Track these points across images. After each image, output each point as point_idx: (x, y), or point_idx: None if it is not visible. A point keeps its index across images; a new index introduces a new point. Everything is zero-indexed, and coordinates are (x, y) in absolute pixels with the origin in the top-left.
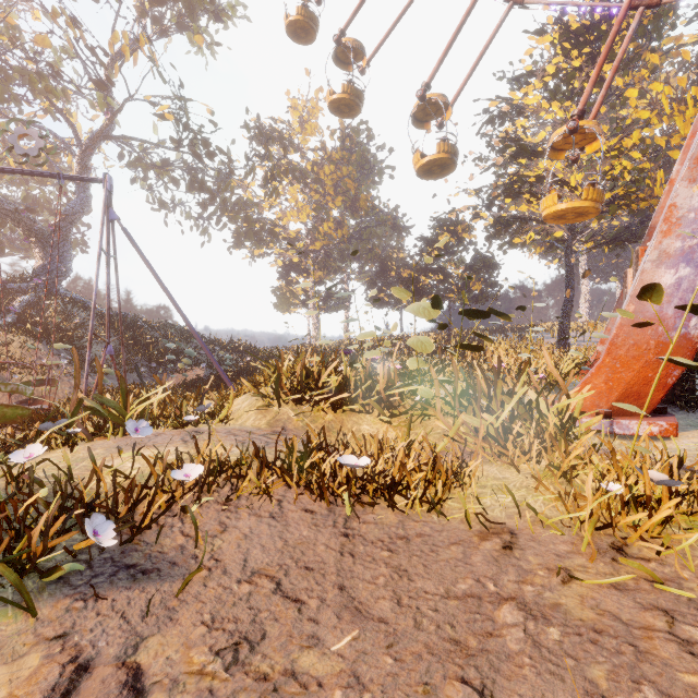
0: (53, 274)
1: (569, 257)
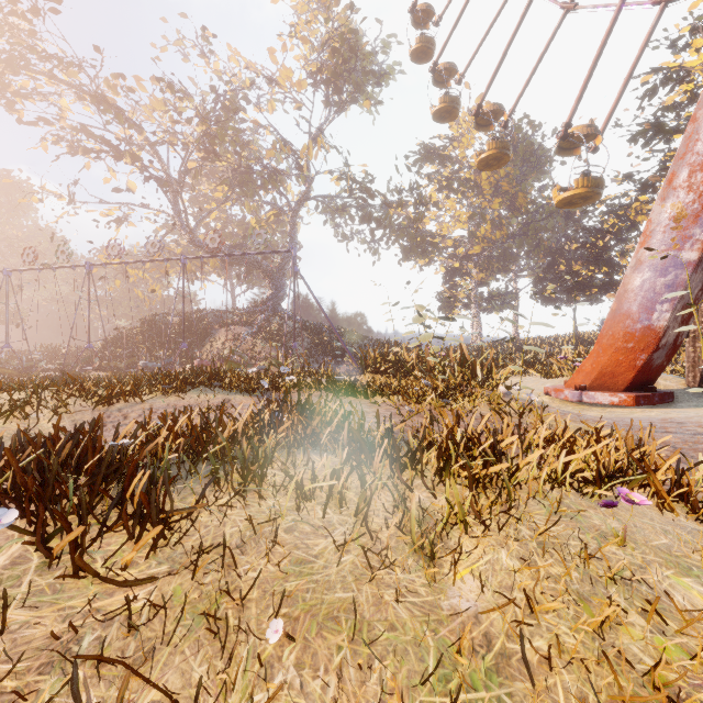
0: (277, 299)
1: None
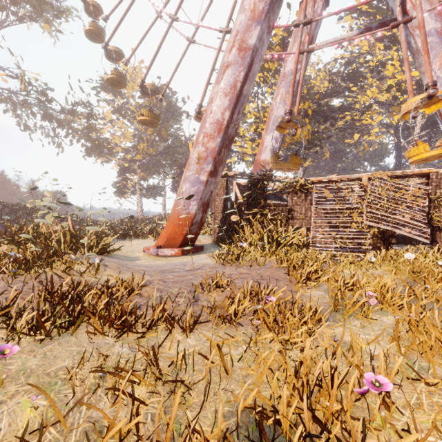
0: None
1: None
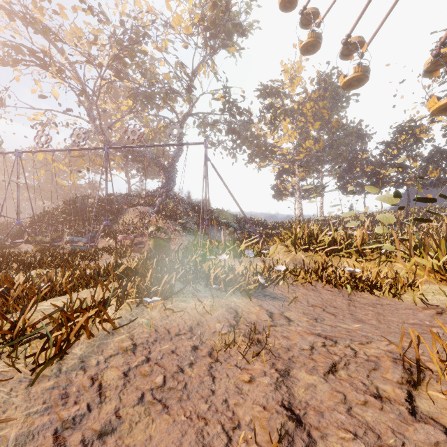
0: (169, 186)
1: None
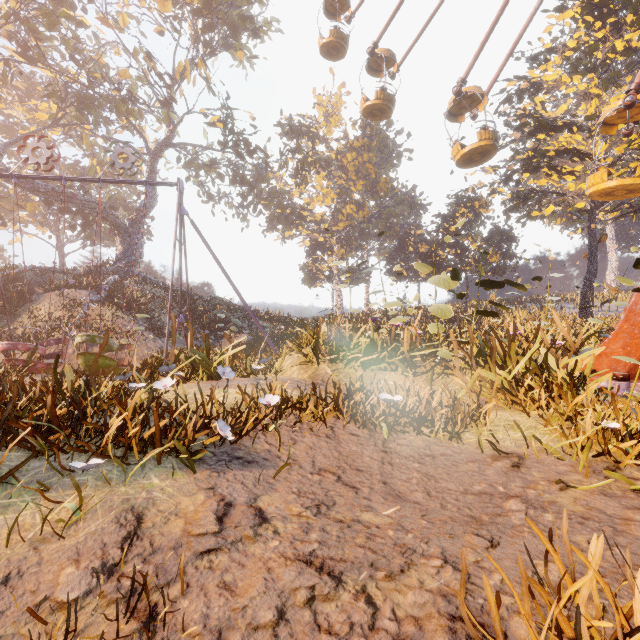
0: (130, 258)
1: (592, 228)
